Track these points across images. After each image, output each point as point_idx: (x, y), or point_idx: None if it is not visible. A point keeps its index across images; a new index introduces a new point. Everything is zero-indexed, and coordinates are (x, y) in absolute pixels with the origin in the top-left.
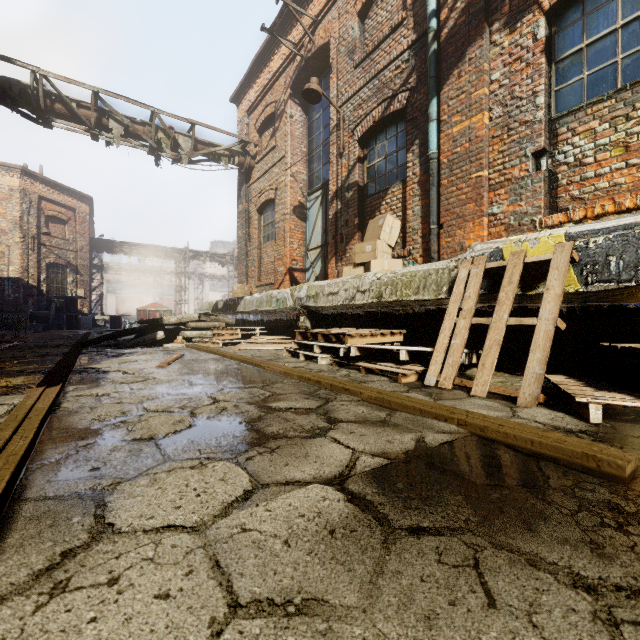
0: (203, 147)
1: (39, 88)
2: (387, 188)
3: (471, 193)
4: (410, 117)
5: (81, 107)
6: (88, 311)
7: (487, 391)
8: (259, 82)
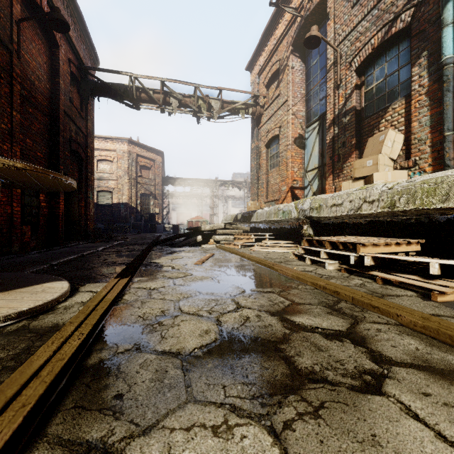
0: (227, 105)
1: (133, 86)
2: (387, 106)
3: None
4: (415, 32)
5: (155, 93)
6: (161, 222)
7: None
8: (267, 49)
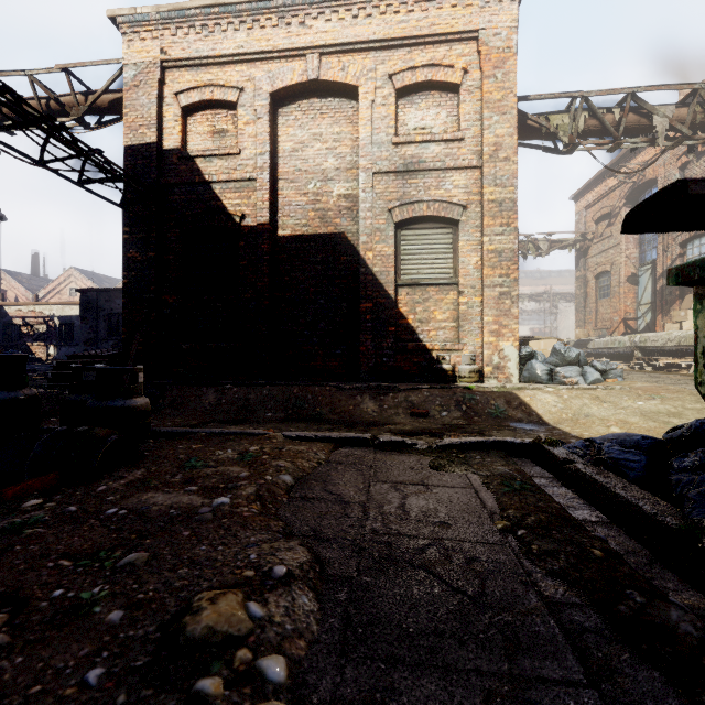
0: (554, 244)
1: None
2: None
3: None
4: None
5: None
6: None
7: None
8: (596, 191)
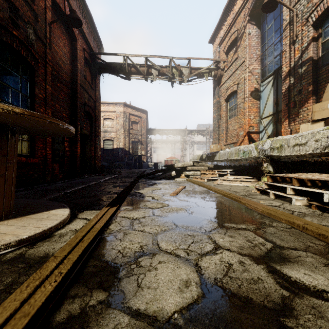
0: (194, 71)
1: (126, 63)
2: None
3: None
4: None
5: (141, 67)
6: (146, 161)
7: None
8: (226, 23)
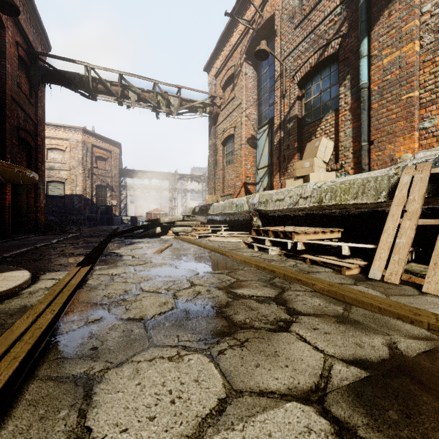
0: (186, 103)
1: (89, 76)
2: (321, 117)
3: (401, 112)
4: (342, 58)
5: (112, 85)
6: (118, 214)
7: None
8: (223, 54)
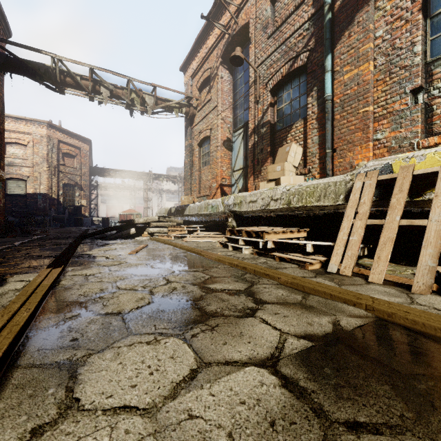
0: (161, 102)
1: (56, 68)
2: (292, 124)
3: (359, 124)
4: (310, 70)
5: (82, 79)
6: (88, 215)
7: (383, 279)
8: (199, 55)
